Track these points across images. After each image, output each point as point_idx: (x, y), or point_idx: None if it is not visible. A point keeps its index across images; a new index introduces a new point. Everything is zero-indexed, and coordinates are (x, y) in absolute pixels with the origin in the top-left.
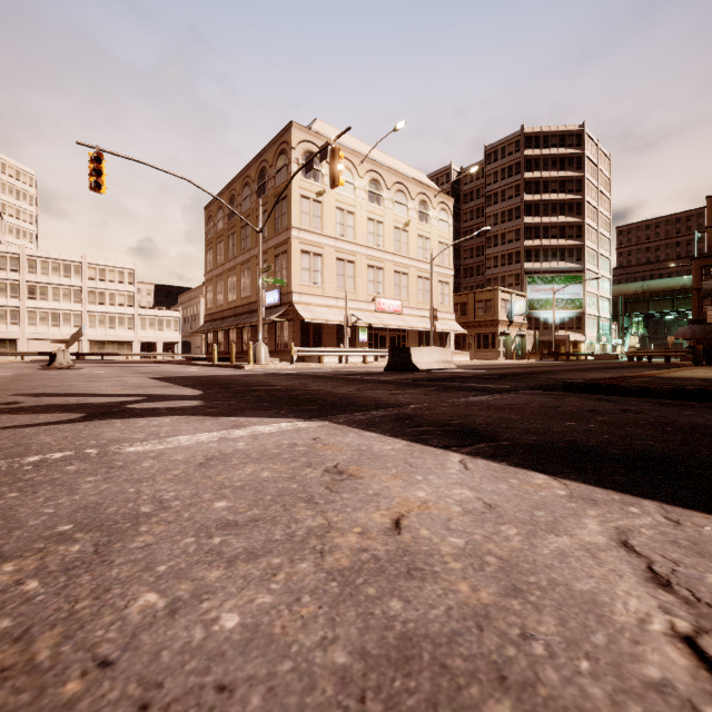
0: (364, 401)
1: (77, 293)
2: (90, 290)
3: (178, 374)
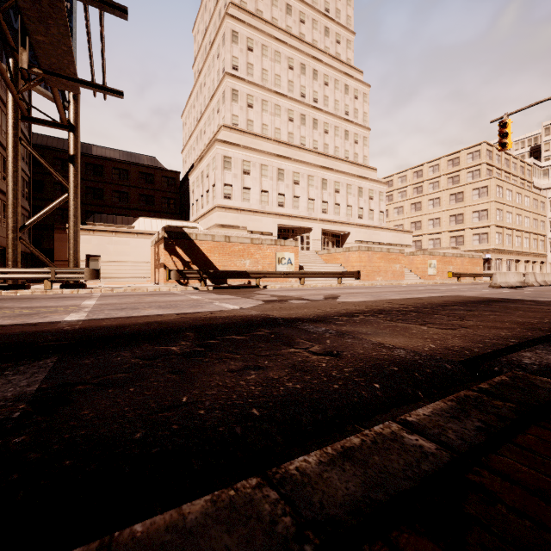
0: (302, 312)
1: None
2: None
3: (500, 295)
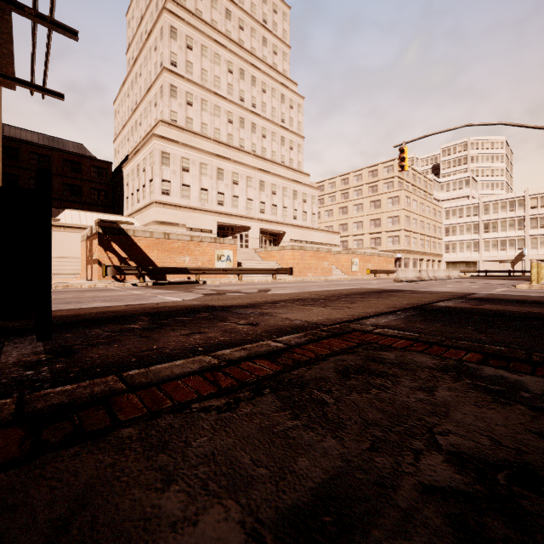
0: (237, 302)
1: (520, 222)
2: (531, 217)
3: (395, 287)
